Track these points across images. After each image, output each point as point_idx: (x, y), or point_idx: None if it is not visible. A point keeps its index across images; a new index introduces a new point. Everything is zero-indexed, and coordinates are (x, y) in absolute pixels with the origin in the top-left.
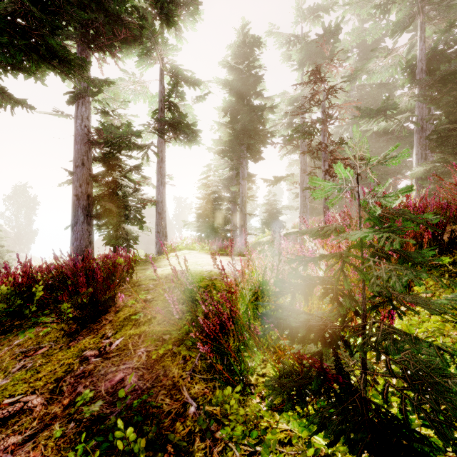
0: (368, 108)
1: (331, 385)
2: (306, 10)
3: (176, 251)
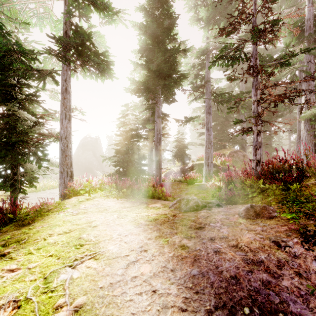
0: (269, 56)
1: None
2: None
3: (81, 194)
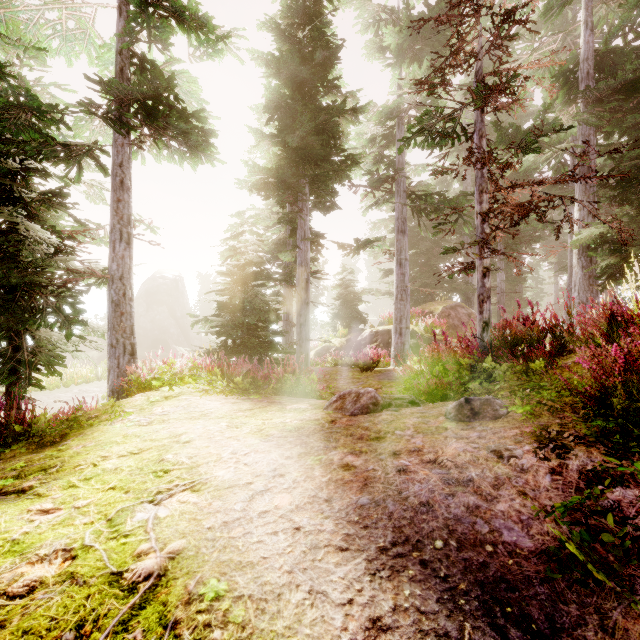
0: (514, 127)
1: None
2: None
3: (153, 389)
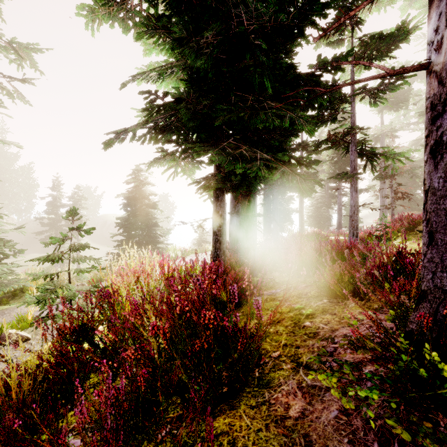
0: None
1: (379, 240)
2: None
3: None
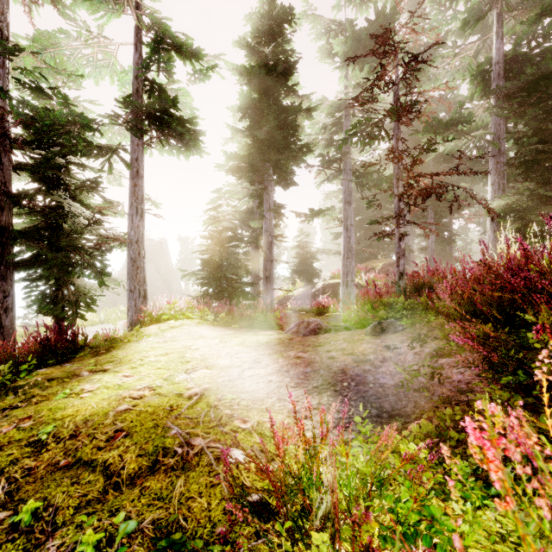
0: (437, 120)
1: None
2: None
3: (161, 322)
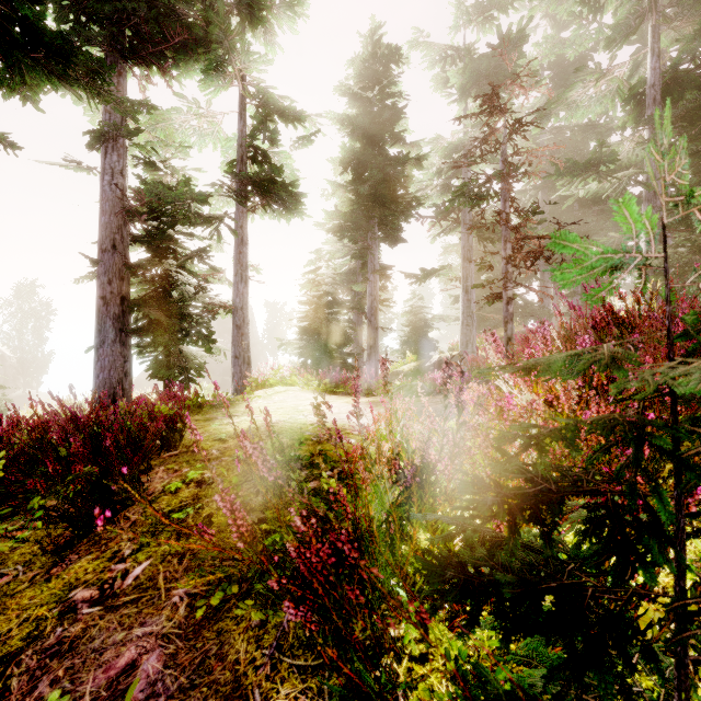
0: (571, 161)
1: None
2: (472, 7)
3: (265, 388)
